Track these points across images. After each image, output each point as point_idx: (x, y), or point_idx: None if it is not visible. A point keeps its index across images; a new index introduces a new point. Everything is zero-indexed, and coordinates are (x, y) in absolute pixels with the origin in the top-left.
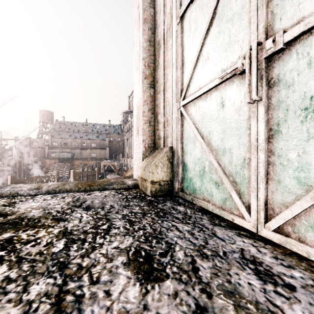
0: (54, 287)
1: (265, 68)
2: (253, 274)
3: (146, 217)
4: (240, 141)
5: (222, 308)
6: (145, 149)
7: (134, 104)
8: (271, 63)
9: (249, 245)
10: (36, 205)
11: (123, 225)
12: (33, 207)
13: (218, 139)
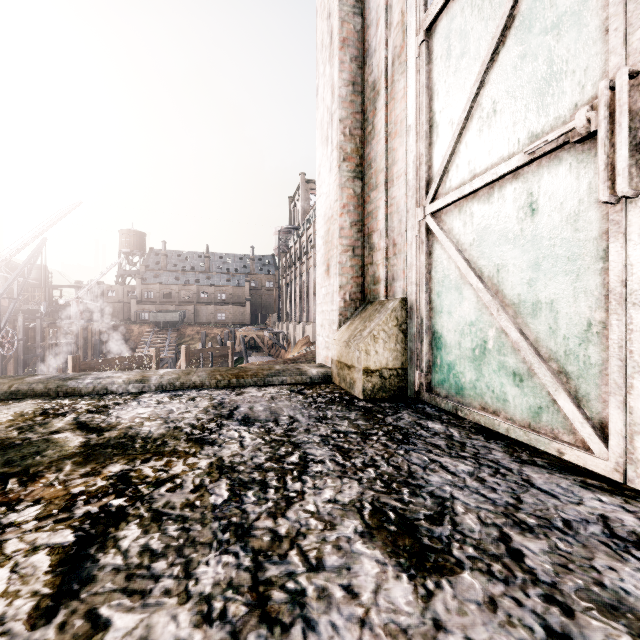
0: (241, 573)
1: None
2: None
3: (370, 441)
4: (578, 285)
5: (607, 639)
6: (345, 305)
7: (318, 214)
8: None
9: (617, 509)
10: (147, 413)
11: (331, 457)
12: (143, 416)
13: (521, 281)
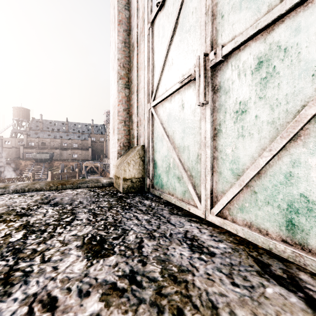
0: (5, 267)
1: (211, 76)
2: (187, 247)
3: (111, 210)
4: (195, 139)
5: (151, 271)
6: (121, 148)
7: (110, 104)
8: (215, 72)
9: (195, 228)
10: None
11: (87, 217)
12: None
13: (180, 137)
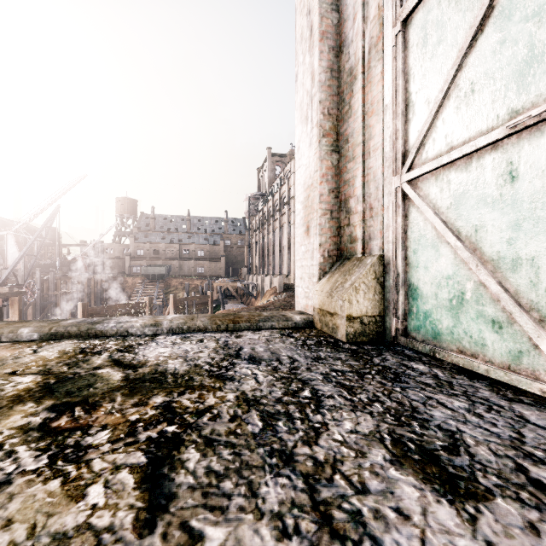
0: (299, 493)
1: None
2: None
3: (367, 379)
4: None
5: None
6: (324, 260)
7: (297, 182)
8: None
9: None
10: (167, 352)
11: (338, 393)
12: (164, 355)
13: (500, 240)
